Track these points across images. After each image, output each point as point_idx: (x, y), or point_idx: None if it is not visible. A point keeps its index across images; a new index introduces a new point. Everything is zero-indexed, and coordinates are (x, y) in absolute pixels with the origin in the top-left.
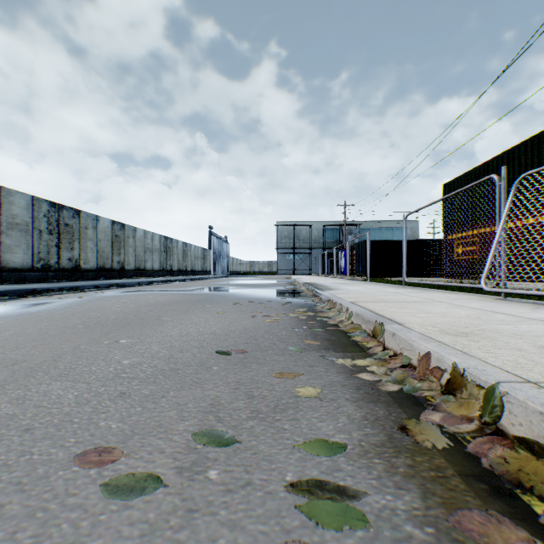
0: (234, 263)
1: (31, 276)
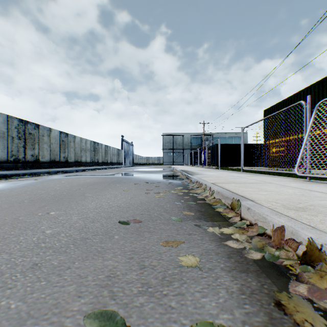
0: (136, 158)
1: (6, 166)
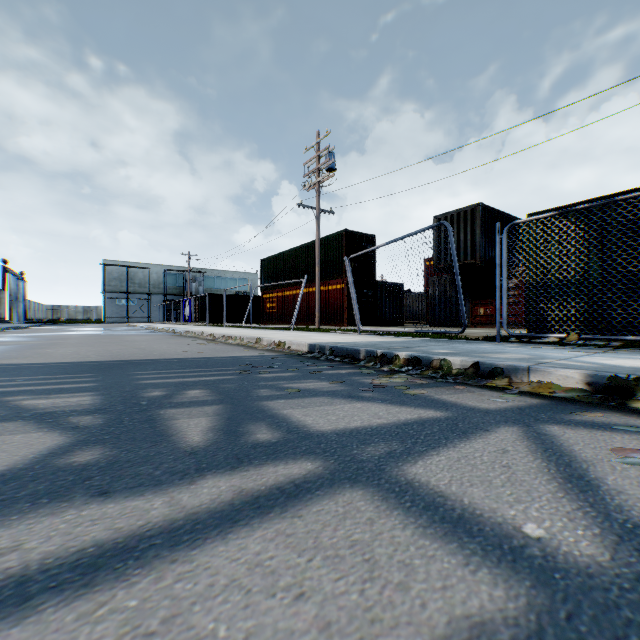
0: (32, 307)
1: None
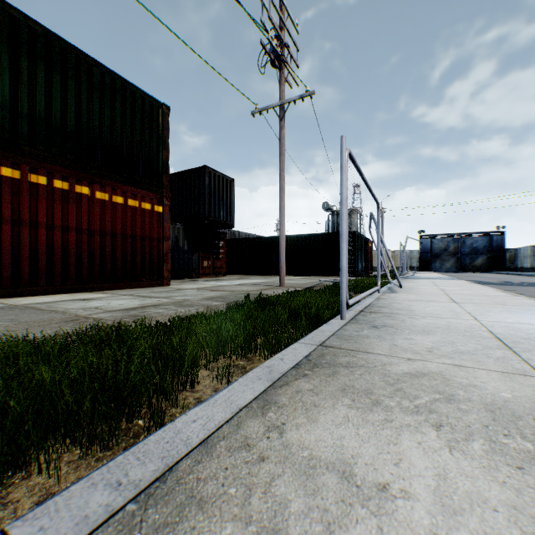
0: None
1: None
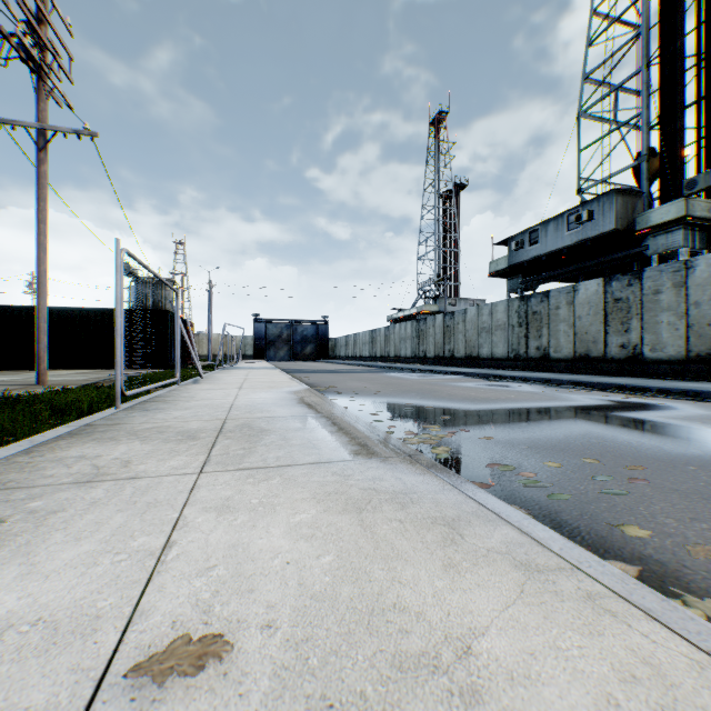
0: None
1: None
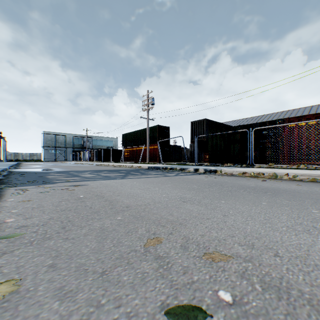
0: (7, 154)
1: None
